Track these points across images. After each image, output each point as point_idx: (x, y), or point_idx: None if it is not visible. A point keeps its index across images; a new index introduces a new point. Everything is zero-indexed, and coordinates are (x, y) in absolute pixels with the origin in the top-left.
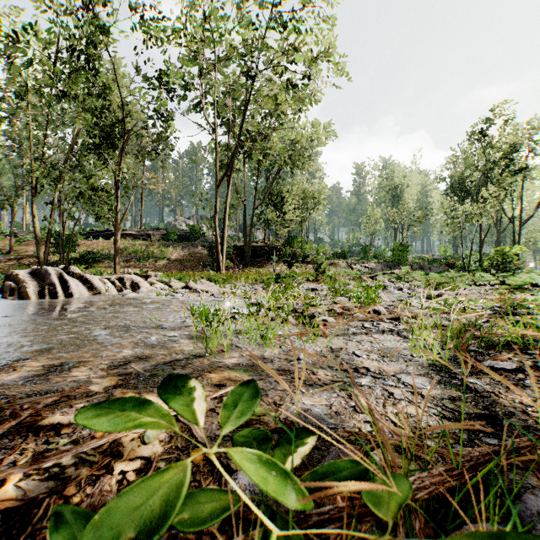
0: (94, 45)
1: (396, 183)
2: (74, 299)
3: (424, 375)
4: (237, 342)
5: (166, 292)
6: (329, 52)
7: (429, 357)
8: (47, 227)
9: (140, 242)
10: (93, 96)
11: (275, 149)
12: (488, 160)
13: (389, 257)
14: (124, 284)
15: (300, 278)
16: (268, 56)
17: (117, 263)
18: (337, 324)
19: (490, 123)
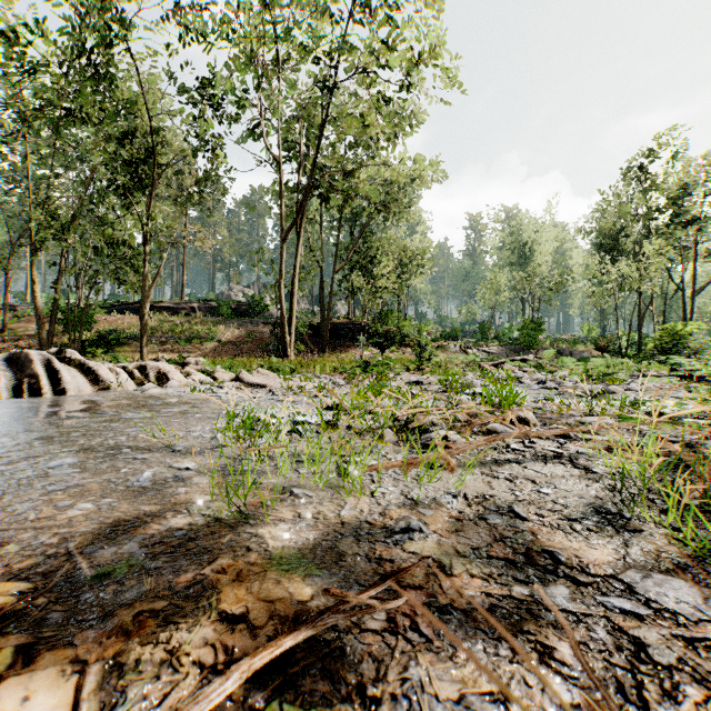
0: (110, 42)
1: (525, 239)
2: (67, 397)
3: (677, 574)
4: (295, 481)
5: (207, 386)
6: (437, 54)
7: (655, 518)
8: (52, 297)
9: (181, 318)
10: (109, 114)
11: (363, 191)
12: (650, 208)
13: (515, 338)
14: (147, 375)
15: (397, 366)
16: (353, 63)
17: (145, 346)
18: (468, 446)
19: (654, 157)
